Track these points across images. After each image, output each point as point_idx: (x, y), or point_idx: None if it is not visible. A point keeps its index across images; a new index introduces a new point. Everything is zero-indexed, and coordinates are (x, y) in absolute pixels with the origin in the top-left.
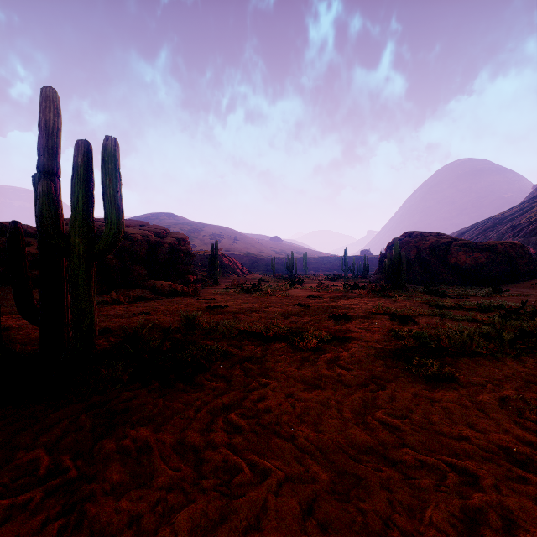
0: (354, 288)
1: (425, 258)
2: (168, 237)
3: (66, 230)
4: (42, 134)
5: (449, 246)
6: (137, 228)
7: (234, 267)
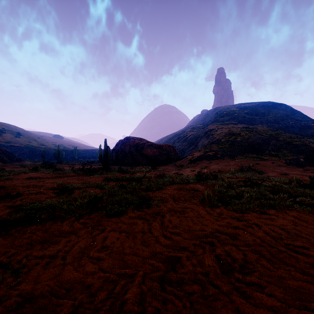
0: (82, 169)
1: (133, 151)
2: None
3: None
4: None
5: (144, 145)
6: None
7: (1, 155)
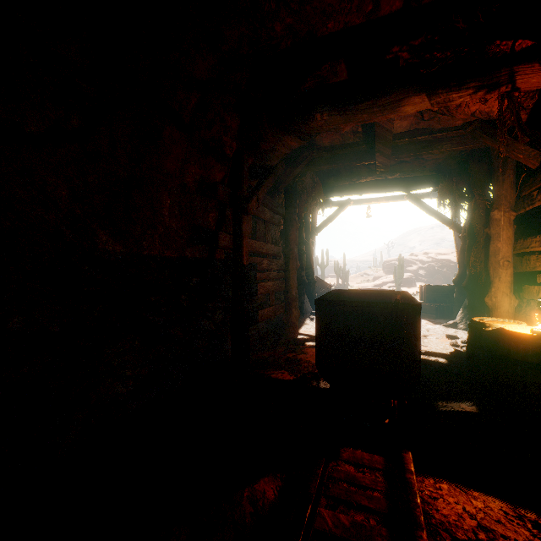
0: None
1: None
2: None
3: (421, 259)
4: None
5: None
6: (451, 255)
7: None
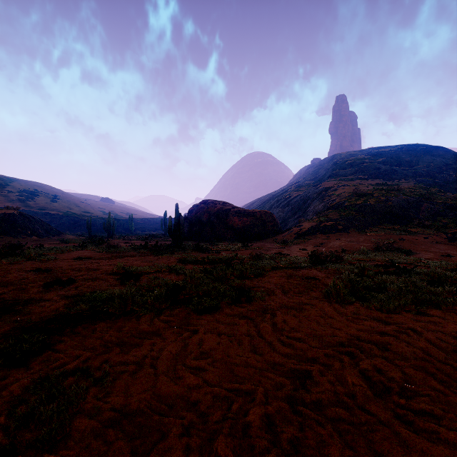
0: (144, 247)
1: (213, 221)
2: None
3: None
4: None
5: (229, 212)
6: None
7: (35, 227)
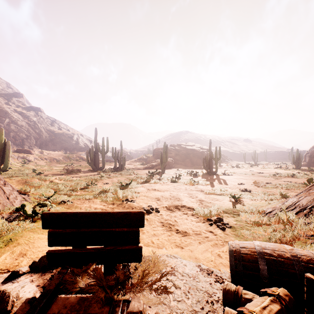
0: (279, 168)
1: None
2: (203, 149)
3: (177, 149)
4: (210, 145)
5: None
6: (194, 146)
7: (224, 158)
